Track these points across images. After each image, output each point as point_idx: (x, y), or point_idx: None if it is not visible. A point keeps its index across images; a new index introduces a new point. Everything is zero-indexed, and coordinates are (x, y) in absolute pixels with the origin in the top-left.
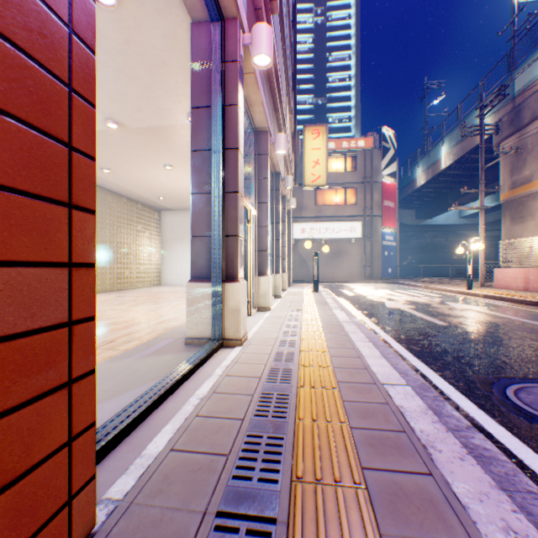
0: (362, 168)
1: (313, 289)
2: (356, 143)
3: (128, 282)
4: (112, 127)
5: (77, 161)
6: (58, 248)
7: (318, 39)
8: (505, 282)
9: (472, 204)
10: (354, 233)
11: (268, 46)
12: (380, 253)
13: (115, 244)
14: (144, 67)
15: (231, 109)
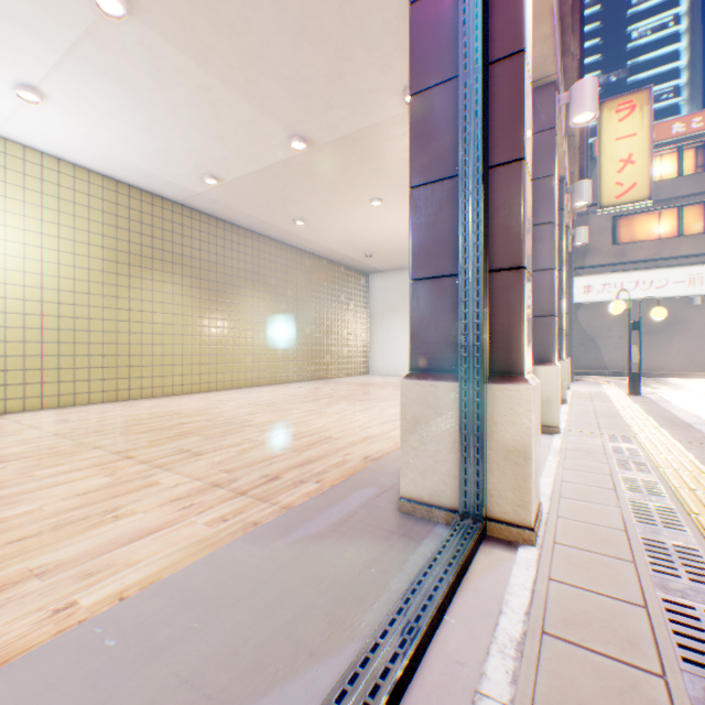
0: None
1: (627, 389)
2: (704, 119)
3: (327, 370)
4: (298, 149)
5: None
6: None
7: None
8: None
9: None
10: (699, 286)
11: None
12: None
13: (313, 320)
14: (330, 10)
15: None
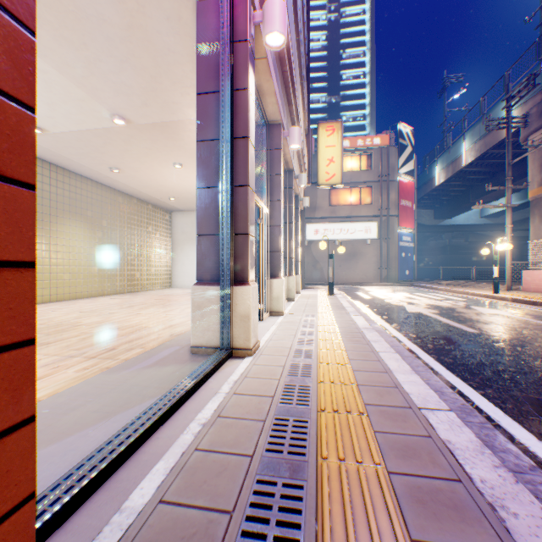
0: (378, 166)
1: (327, 292)
2: (372, 140)
3: (138, 285)
4: (118, 123)
5: None
6: None
7: (331, 36)
8: (535, 285)
9: (494, 203)
10: (369, 233)
11: (282, 23)
12: (397, 254)
13: (125, 245)
14: (148, 56)
15: (241, 94)
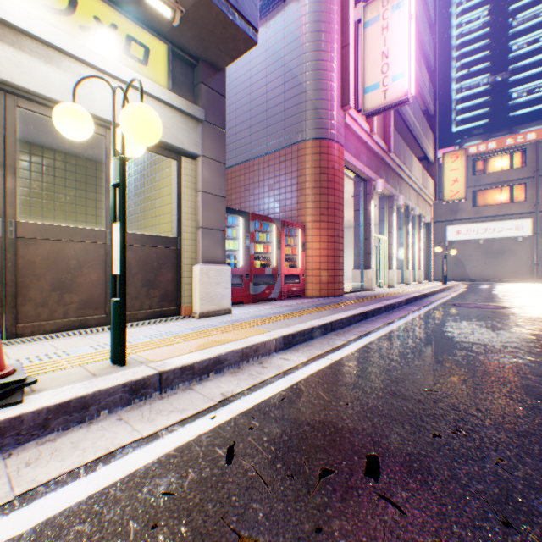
0: (533, 162)
1: (441, 282)
2: (524, 137)
3: None
4: None
5: (342, 251)
6: (341, 261)
7: (495, 8)
8: None
9: None
10: (520, 231)
11: (381, 187)
12: None
13: None
14: None
15: (368, 210)
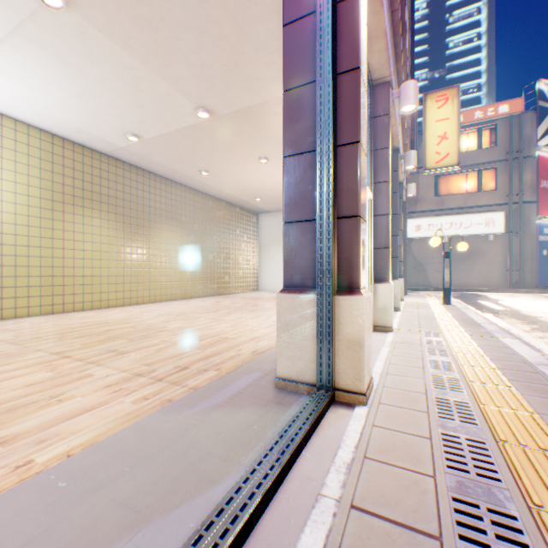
0: (505, 141)
1: (441, 300)
2: (496, 109)
3: (227, 287)
4: (203, 117)
5: None
6: None
7: (433, 2)
8: None
9: None
10: (492, 227)
11: None
12: (534, 252)
13: (215, 248)
14: (227, 17)
15: (346, 5)
